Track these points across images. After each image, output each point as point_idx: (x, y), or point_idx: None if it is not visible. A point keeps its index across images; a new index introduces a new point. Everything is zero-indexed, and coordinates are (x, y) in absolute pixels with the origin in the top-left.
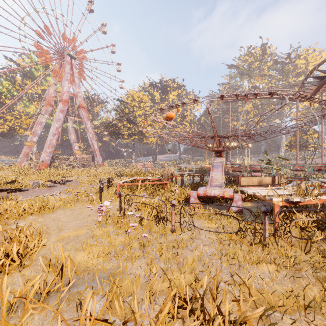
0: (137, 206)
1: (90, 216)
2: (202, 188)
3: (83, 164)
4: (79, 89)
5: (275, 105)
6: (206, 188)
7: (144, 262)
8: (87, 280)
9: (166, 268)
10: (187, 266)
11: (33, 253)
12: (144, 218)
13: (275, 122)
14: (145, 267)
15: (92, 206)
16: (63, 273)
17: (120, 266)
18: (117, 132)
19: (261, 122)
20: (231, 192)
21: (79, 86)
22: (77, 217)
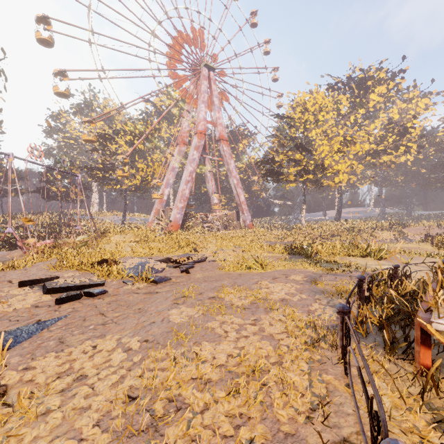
0: None
1: None
2: None
3: (225, 224)
4: (219, 114)
5: None
6: None
7: None
8: None
9: None
10: None
11: None
12: None
13: None
14: None
15: None
16: None
17: None
18: (277, 171)
19: None
20: None
21: (219, 109)
22: None
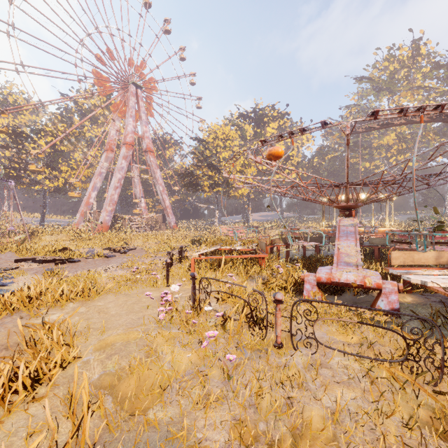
0: (219, 295)
1: (150, 307)
2: (325, 269)
3: (152, 226)
4: (147, 128)
5: (435, 134)
6: (330, 268)
7: (228, 411)
8: (126, 445)
9: (269, 432)
10: (311, 436)
11: (53, 375)
12: (229, 317)
13: (436, 160)
14: (230, 425)
15: (156, 289)
16: (83, 434)
17: (186, 418)
18: (195, 183)
19: (411, 161)
20: (377, 279)
21: (147, 124)
22: (132, 308)
